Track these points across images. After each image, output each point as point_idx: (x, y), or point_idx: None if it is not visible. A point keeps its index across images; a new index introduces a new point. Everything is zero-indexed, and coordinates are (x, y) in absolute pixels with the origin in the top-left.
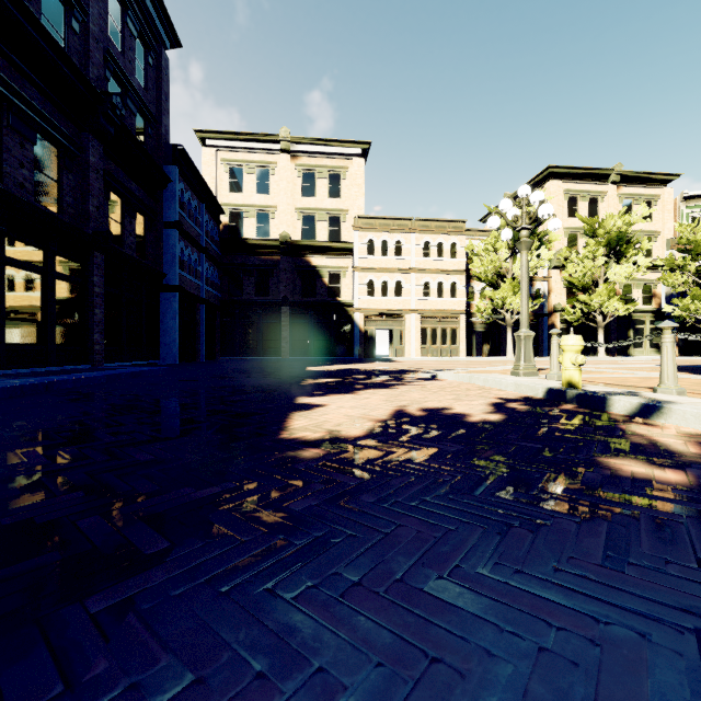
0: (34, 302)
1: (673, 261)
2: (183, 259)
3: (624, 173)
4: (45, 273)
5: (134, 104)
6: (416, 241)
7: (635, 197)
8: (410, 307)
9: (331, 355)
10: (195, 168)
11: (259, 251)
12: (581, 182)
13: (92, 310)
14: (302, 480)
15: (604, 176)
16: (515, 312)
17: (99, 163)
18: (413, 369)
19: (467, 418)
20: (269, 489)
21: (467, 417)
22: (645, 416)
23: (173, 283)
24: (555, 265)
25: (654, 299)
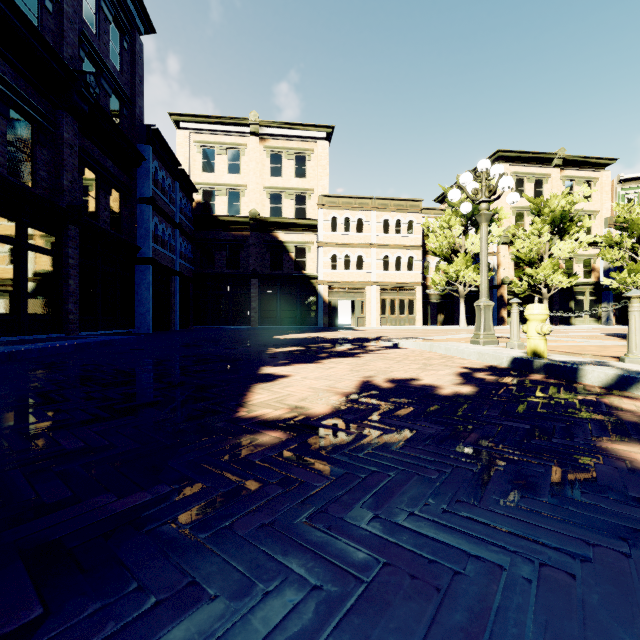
0: (6, 273)
1: (611, 238)
2: (157, 233)
3: (567, 157)
4: (17, 244)
5: (109, 85)
6: (376, 218)
7: (576, 179)
8: (370, 279)
9: (297, 324)
10: (169, 147)
11: (229, 227)
12: (527, 165)
13: (66, 281)
14: (256, 479)
15: (548, 160)
16: (467, 284)
17: (73, 140)
18: (374, 338)
19: (437, 391)
20: (212, 494)
21: (437, 390)
22: (623, 388)
23: (147, 256)
24: (504, 241)
25: (593, 273)
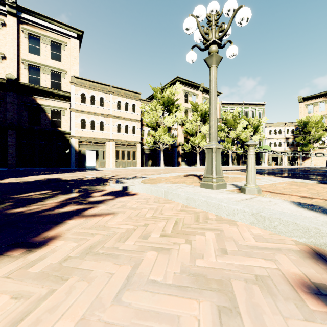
0: None
1: (221, 126)
2: None
3: (204, 88)
4: None
5: None
6: (113, 99)
7: (208, 99)
8: (109, 137)
9: (53, 166)
10: None
11: None
12: (189, 87)
13: None
14: None
15: (197, 87)
16: (165, 143)
17: None
18: (108, 177)
19: None
20: None
21: None
22: None
23: None
24: (180, 123)
25: None
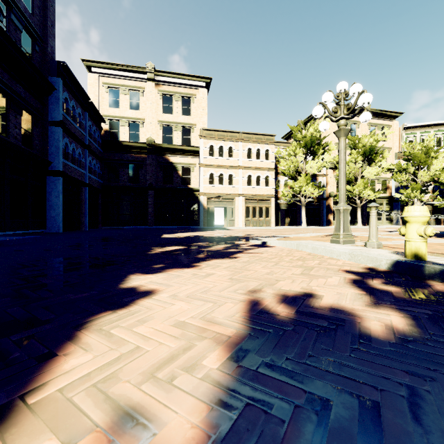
0: None
1: (401, 166)
2: (67, 151)
3: (371, 110)
4: None
5: (19, 21)
6: (242, 147)
7: (377, 126)
8: (238, 192)
9: (184, 225)
10: (78, 83)
11: (131, 150)
12: None
13: None
14: None
15: (359, 111)
16: (307, 196)
17: None
18: (244, 236)
19: (363, 326)
20: None
21: (359, 322)
22: None
23: (57, 169)
24: (330, 167)
25: (388, 190)
